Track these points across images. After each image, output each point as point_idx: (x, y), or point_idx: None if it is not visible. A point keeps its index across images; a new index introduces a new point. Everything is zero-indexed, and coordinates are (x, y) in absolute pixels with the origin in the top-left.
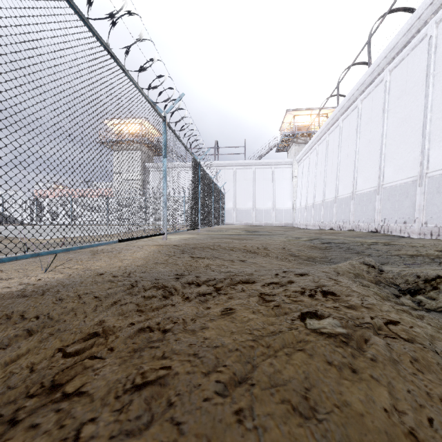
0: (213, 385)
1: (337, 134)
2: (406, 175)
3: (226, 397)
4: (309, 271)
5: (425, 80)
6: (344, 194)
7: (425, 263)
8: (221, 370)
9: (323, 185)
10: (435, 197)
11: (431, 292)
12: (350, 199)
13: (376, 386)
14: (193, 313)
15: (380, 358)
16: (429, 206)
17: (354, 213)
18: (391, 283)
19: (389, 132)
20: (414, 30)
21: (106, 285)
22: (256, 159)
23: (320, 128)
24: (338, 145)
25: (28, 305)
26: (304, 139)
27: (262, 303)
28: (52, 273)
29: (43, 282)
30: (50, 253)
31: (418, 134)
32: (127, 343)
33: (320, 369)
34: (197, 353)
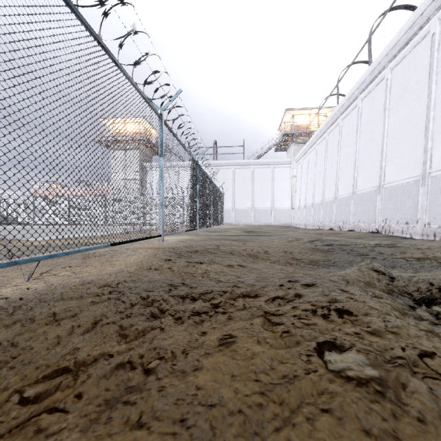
0: None
1: (337, 133)
2: (408, 174)
3: None
4: (316, 280)
5: (427, 78)
6: (344, 194)
7: (433, 267)
8: None
9: (322, 185)
10: (438, 197)
11: None
12: (350, 199)
13: None
14: (184, 342)
15: (428, 415)
16: (433, 206)
17: (354, 213)
18: (404, 292)
19: (390, 131)
20: (416, 27)
21: (88, 300)
22: (255, 159)
23: (319, 128)
24: (338, 144)
25: None
26: (303, 139)
27: (268, 327)
28: (33, 283)
29: (19, 296)
30: (30, 261)
31: (421, 133)
32: (100, 386)
33: None
34: (186, 419)
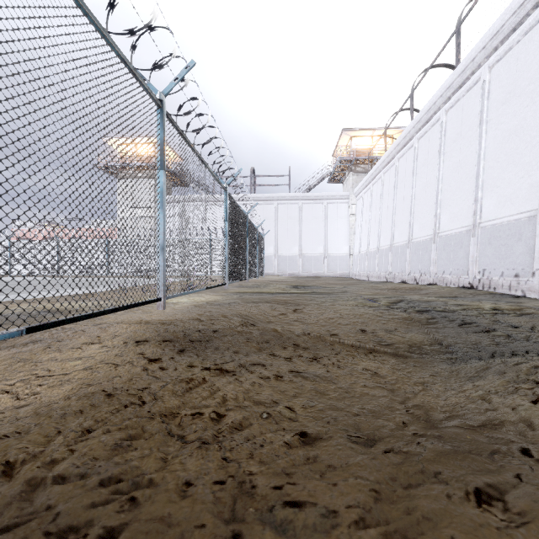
0: None
1: (410, 157)
2: (517, 208)
3: None
4: None
5: None
6: (422, 236)
7: None
8: None
9: (391, 224)
10: None
11: None
12: (430, 243)
13: None
14: None
15: None
16: None
17: (437, 261)
18: None
19: (489, 150)
20: (530, 5)
21: None
22: (303, 192)
23: (386, 151)
24: (413, 172)
25: None
26: (364, 167)
27: None
28: None
29: None
30: None
31: (537, 150)
32: None
33: None
34: None
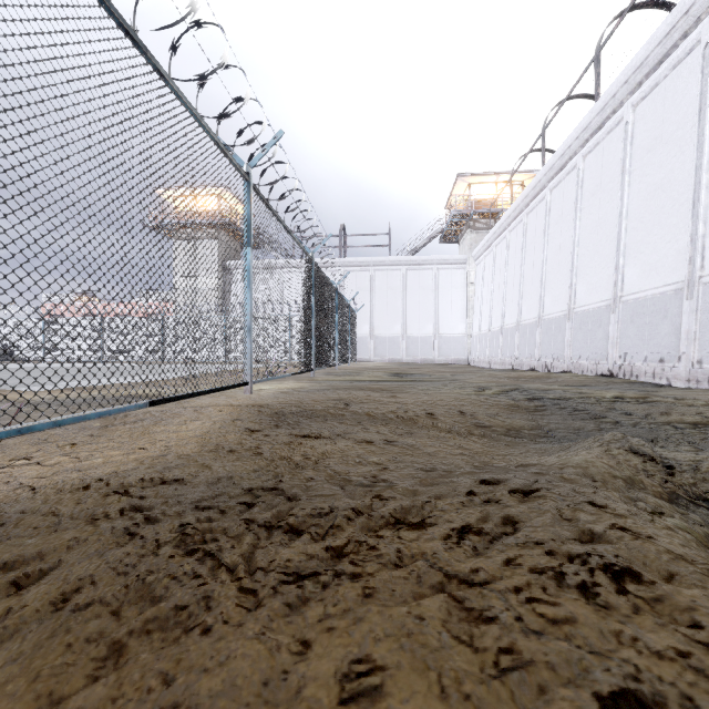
0: None
1: (541, 213)
2: (663, 279)
3: None
4: (536, 479)
5: (696, 118)
6: (555, 312)
7: None
8: None
9: (518, 297)
10: None
11: None
12: (564, 321)
13: None
14: (252, 686)
15: None
16: (706, 332)
17: (572, 343)
18: (696, 496)
19: (632, 208)
20: (678, 35)
21: (67, 534)
22: (408, 255)
23: (512, 204)
24: (544, 231)
25: None
26: (485, 223)
27: (459, 626)
28: None
29: None
30: None
31: (685, 210)
32: None
33: None
34: None
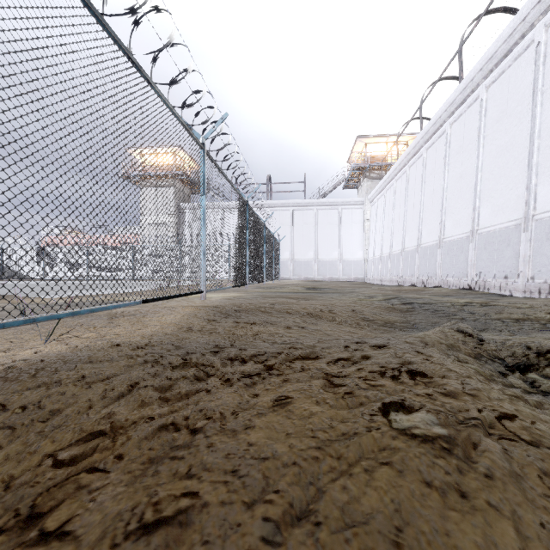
0: (259, 526)
1: (420, 166)
2: (507, 217)
3: (279, 547)
4: (389, 341)
5: (531, 98)
6: (429, 241)
7: (534, 329)
8: (271, 499)
9: (402, 230)
10: (544, 245)
11: (547, 369)
12: (436, 248)
13: (496, 519)
14: (234, 403)
15: (497, 472)
16: (537, 256)
17: (442, 265)
18: (494, 357)
19: (485, 163)
20: (518, 35)
21: (121, 362)
22: (319, 198)
23: (398, 159)
24: (421, 180)
25: (13, 391)
26: (378, 173)
27: (329, 388)
28: (53, 345)
29: (39, 358)
30: (50, 319)
31: (523, 166)
32: (142, 448)
33: (416, 494)
34: (238, 470)
